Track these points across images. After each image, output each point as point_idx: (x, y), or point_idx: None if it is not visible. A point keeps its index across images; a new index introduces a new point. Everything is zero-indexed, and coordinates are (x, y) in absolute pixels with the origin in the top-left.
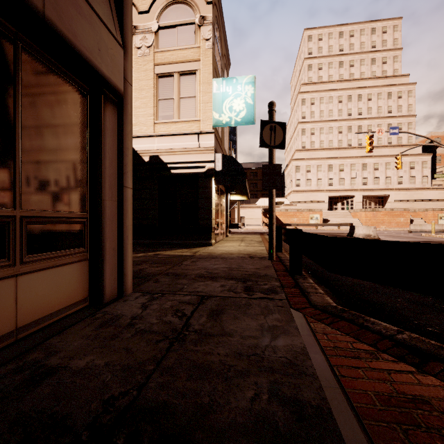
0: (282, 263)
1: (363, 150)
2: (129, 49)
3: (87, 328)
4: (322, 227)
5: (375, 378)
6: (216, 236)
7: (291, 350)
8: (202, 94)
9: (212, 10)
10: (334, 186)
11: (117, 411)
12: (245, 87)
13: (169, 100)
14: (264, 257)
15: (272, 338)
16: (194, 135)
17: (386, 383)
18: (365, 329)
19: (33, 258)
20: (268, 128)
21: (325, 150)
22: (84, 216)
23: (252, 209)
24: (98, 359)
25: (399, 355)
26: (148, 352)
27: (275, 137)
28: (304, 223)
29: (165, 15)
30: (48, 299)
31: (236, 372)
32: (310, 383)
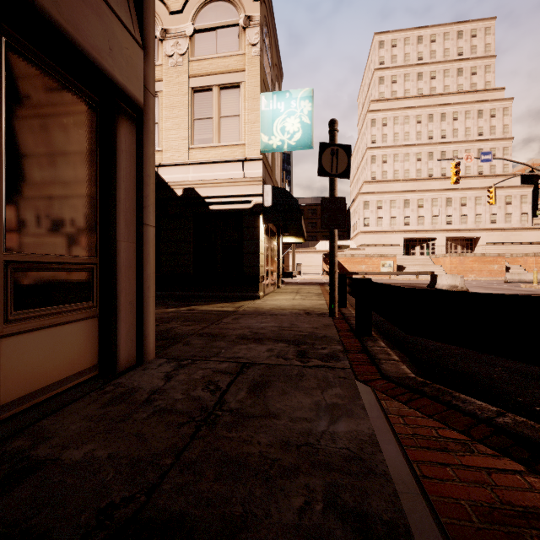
0: (346, 322)
1: (448, 182)
2: (151, 50)
3: (91, 405)
4: (396, 276)
5: (470, 480)
6: (265, 288)
7: (356, 439)
8: (248, 111)
9: (260, 8)
10: (411, 226)
11: (115, 526)
12: (300, 103)
13: (207, 119)
14: (324, 314)
15: (330, 421)
16: (238, 163)
17: (485, 489)
18: (454, 409)
19: (22, 315)
20: (329, 152)
21: (399, 181)
22: (92, 262)
23: (310, 254)
24: (99, 449)
25: (501, 447)
26: (166, 439)
27: (338, 163)
28: (375, 271)
29: (202, 15)
30: (44, 367)
31: (281, 469)
32: (381, 487)
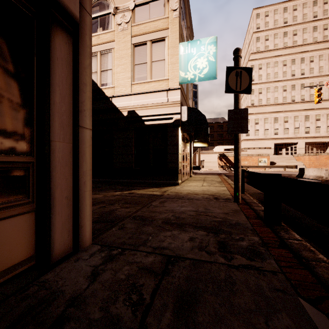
0: (250, 207)
1: (306, 104)
2: None
3: None
4: (269, 168)
5: None
6: (182, 177)
7: None
8: (170, 56)
9: None
10: (279, 135)
11: None
12: (207, 47)
13: (143, 64)
14: (229, 199)
15: None
16: (164, 92)
17: None
18: None
19: None
20: (234, 74)
21: (271, 105)
22: (27, 160)
23: (209, 154)
24: None
25: None
26: None
27: (241, 82)
28: (254, 165)
29: None
30: None
31: None
32: None
